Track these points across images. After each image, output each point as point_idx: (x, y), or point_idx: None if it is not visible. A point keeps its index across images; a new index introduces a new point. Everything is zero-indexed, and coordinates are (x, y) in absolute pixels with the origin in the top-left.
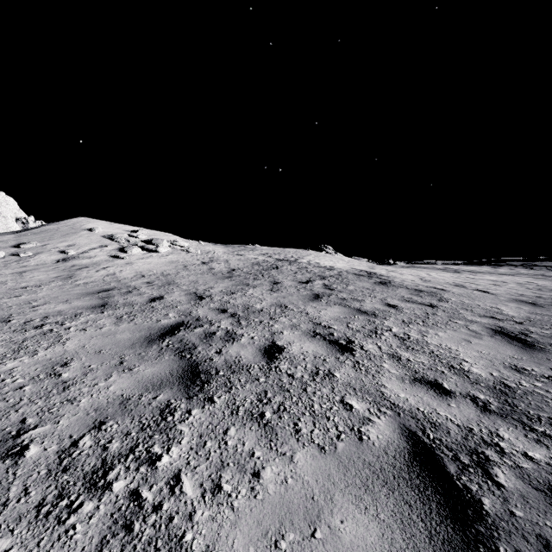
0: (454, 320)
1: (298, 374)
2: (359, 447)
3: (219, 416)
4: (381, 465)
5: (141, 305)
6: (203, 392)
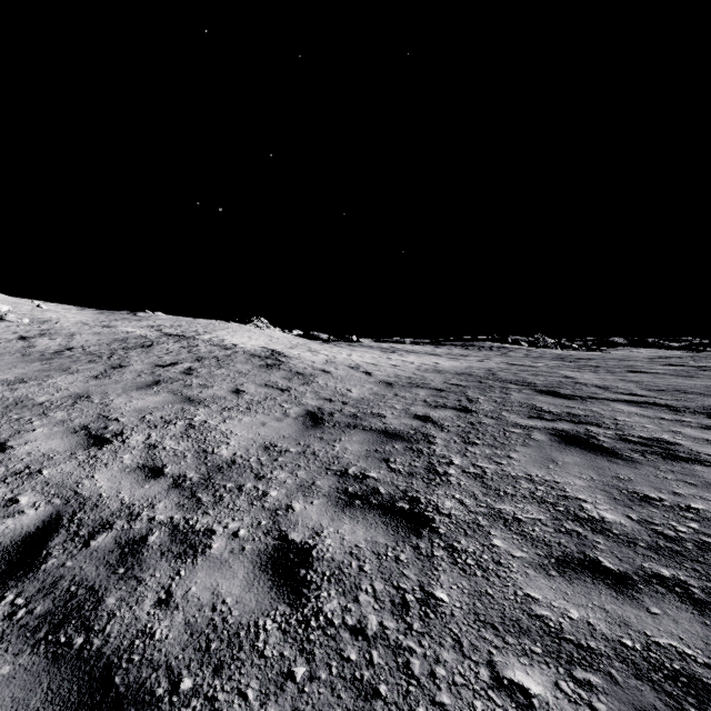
0: (284, 404)
1: None
2: None
3: None
4: None
5: None
6: None
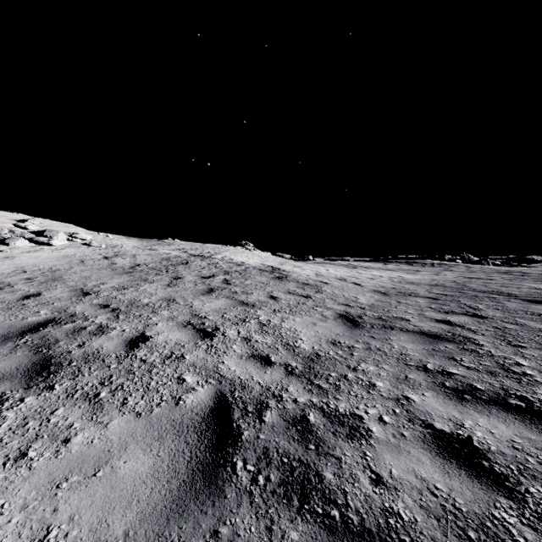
0: (316, 308)
1: (151, 359)
2: (172, 409)
3: (53, 400)
4: (183, 420)
5: (9, 303)
6: (46, 382)
